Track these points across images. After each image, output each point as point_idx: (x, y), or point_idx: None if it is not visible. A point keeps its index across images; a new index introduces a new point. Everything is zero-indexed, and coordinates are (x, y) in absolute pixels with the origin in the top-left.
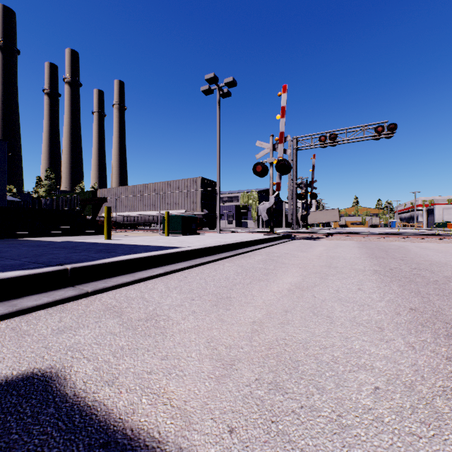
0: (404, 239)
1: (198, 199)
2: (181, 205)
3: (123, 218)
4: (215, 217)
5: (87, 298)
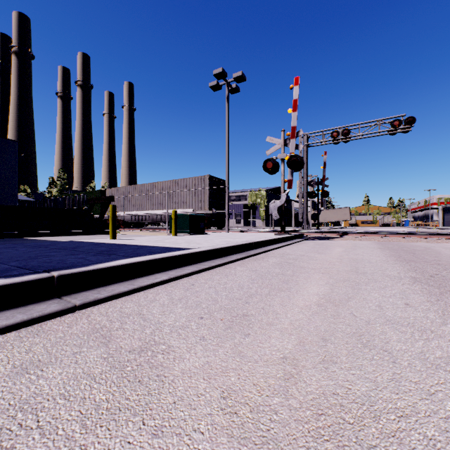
0: (426, 239)
1: (206, 198)
2: (189, 204)
3: (131, 217)
4: (223, 216)
5: (73, 313)
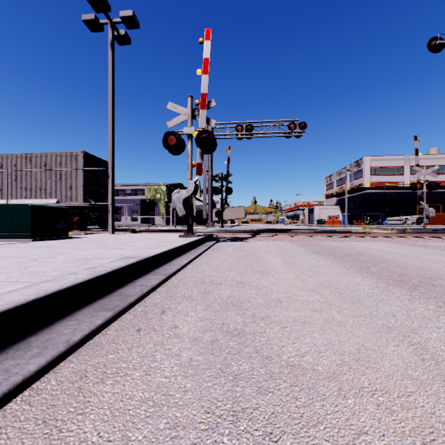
0: (331, 237)
1: (80, 184)
2: (51, 192)
3: None
4: (107, 211)
5: None
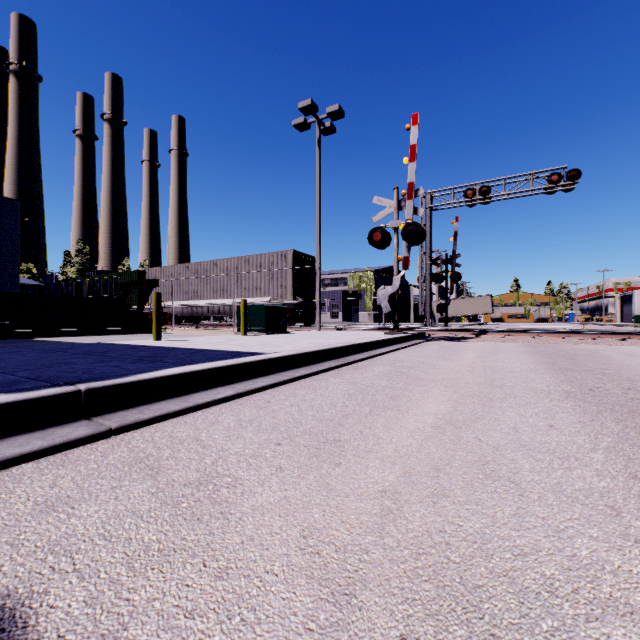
0: (594, 339)
1: (289, 282)
2: (265, 291)
3: (183, 309)
4: (312, 308)
5: (108, 439)
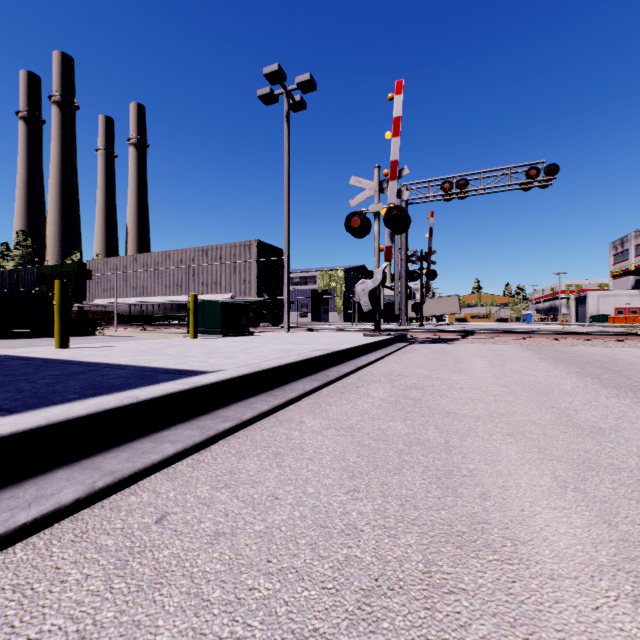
0: (590, 341)
1: (253, 276)
2: (225, 287)
3: (130, 307)
4: (280, 306)
5: None
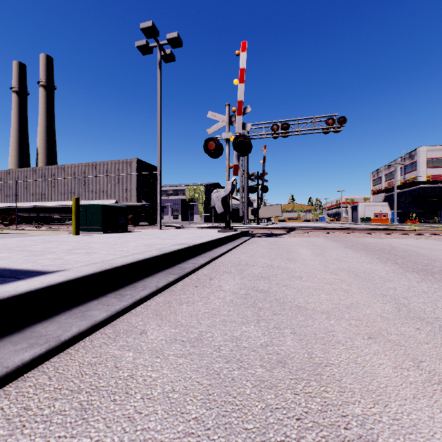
0: (370, 234)
1: (133, 186)
2: (111, 194)
3: (29, 210)
4: (155, 210)
5: None
